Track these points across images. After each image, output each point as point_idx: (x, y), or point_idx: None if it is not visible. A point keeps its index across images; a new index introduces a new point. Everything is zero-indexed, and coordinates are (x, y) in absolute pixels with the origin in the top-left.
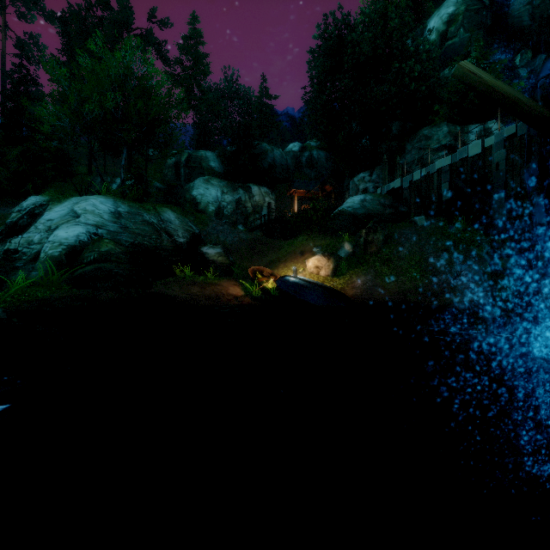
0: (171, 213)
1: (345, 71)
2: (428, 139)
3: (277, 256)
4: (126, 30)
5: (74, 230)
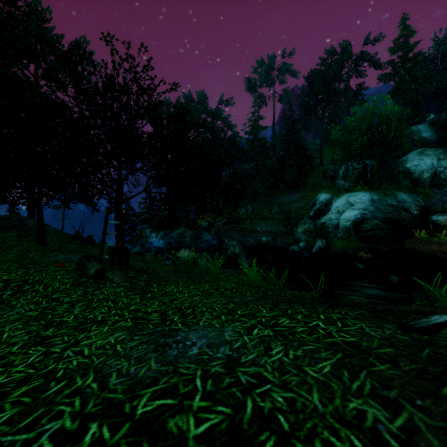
0: (403, 194)
1: None
2: None
3: None
4: (346, 61)
5: (352, 213)
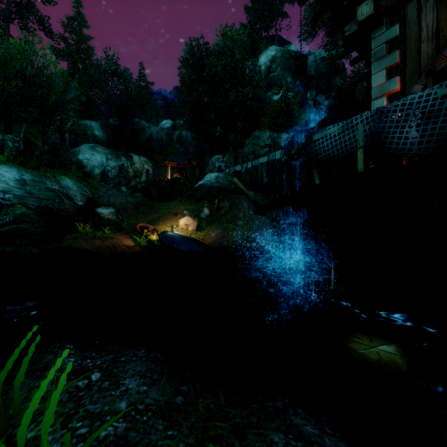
0: (69, 180)
1: (205, 81)
2: (258, 139)
3: (157, 215)
4: None
5: None
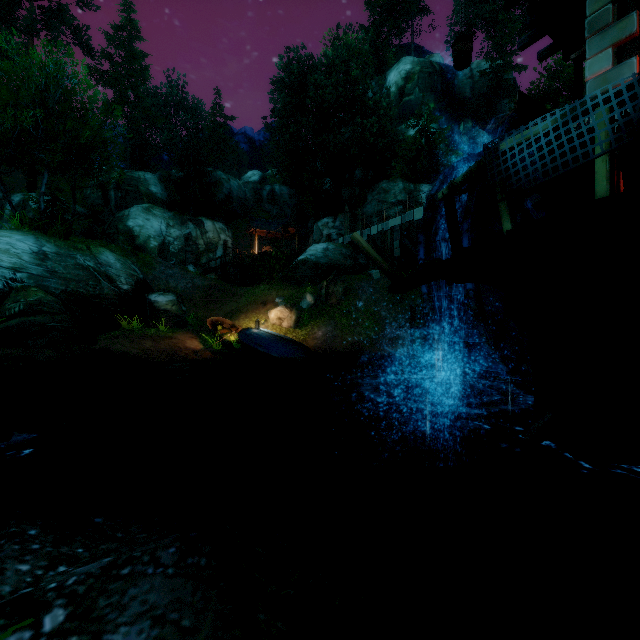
0: (110, 254)
1: (308, 110)
2: (386, 193)
3: (237, 305)
4: None
5: None
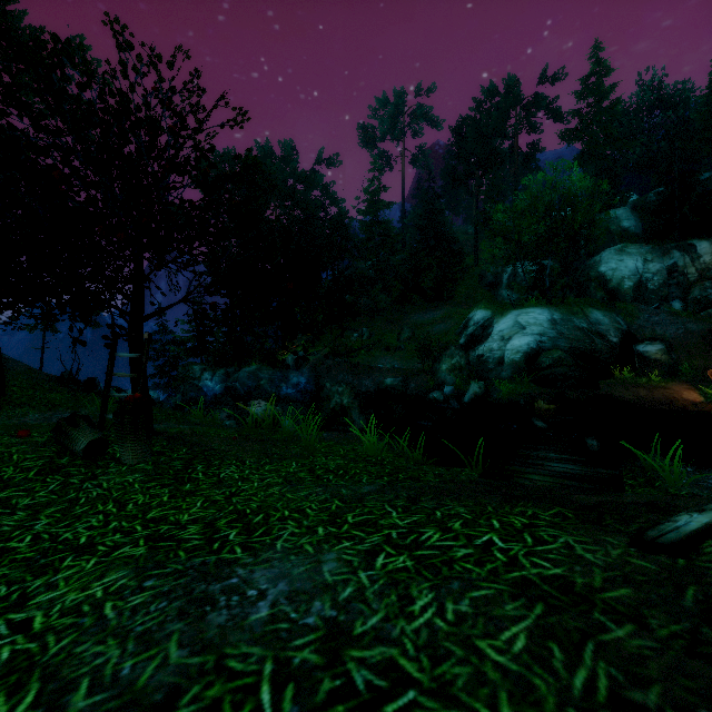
0: (597, 312)
1: None
2: None
3: None
4: (513, 107)
5: (524, 340)
